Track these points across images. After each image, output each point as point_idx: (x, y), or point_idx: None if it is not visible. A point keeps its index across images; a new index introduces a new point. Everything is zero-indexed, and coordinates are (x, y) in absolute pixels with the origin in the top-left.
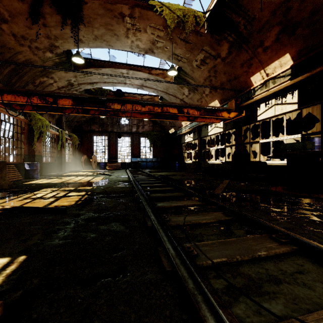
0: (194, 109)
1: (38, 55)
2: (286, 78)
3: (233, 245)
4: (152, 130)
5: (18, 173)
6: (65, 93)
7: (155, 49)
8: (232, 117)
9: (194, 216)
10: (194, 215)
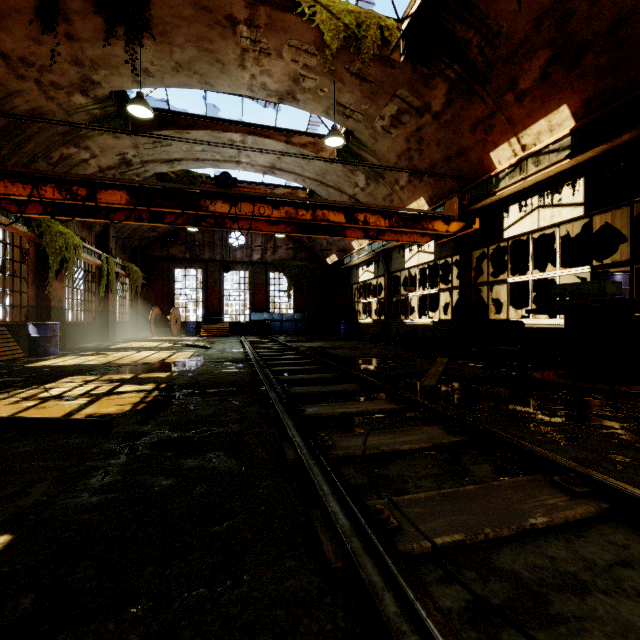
0: (378, 215)
1: (57, 100)
2: (562, 155)
3: (473, 501)
4: (292, 258)
5: (15, 344)
6: (113, 178)
7: (299, 92)
8: (454, 231)
9: (384, 436)
10: (384, 433)
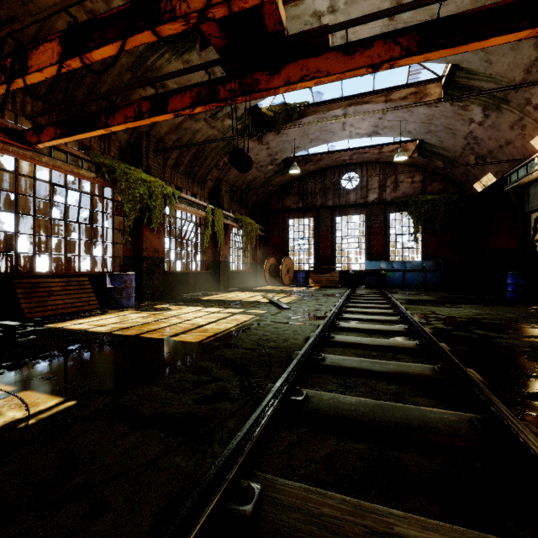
0: None
1: None
2: None
3: None
4: (419, 193)
5: (92, 295)
6: (33, 16)
7: None
8: None
9: None
10: None
